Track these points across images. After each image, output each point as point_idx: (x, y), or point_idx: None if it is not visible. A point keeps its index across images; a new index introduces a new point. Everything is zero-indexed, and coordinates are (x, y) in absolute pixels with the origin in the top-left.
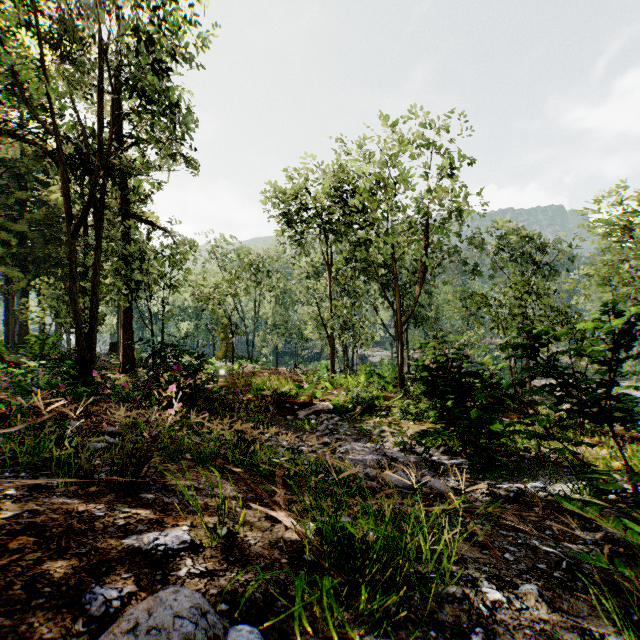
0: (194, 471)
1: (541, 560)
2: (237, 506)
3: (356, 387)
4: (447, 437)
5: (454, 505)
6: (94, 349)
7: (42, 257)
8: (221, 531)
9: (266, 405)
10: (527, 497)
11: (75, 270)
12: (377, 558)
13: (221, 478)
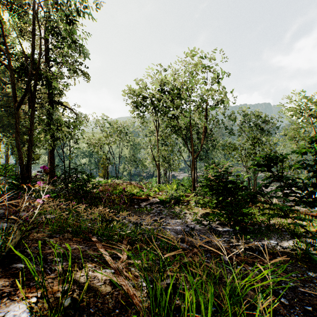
0: (70, 241)
1: (304, 301)
2: (90, 270)
3: (171, 190)
4: (219, 216)
5: (263, 275)
6: (30, 171)
7: (7, 124)
8: (63, 303)
9: (124, 200)
10: (269, 249)
11: (19, 127)
12: (197, 316)
13: (87, 245)
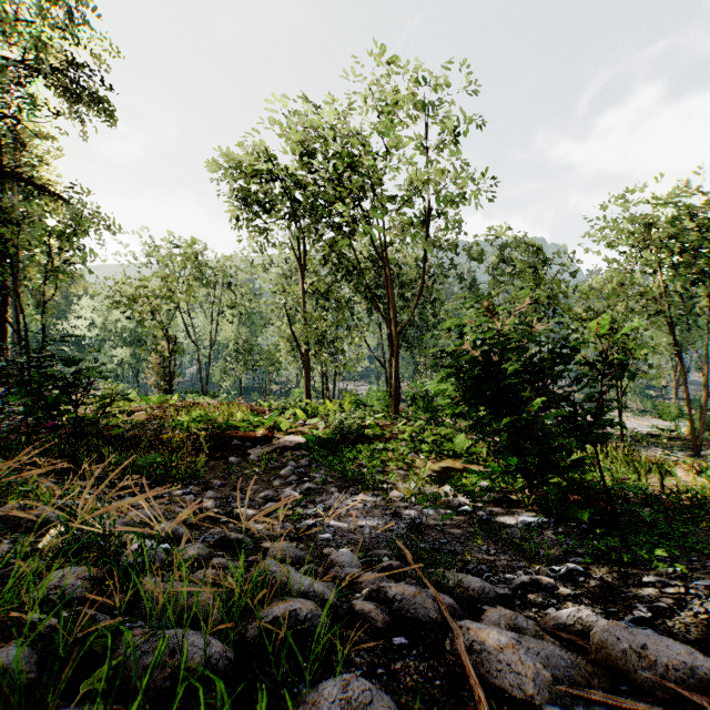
0: None
1: None
2: None
3: (339, 412)
4: None
5: None
6: None
7: None
8: None
9: (201, 443)
10: None
11: None
12: None
13: None
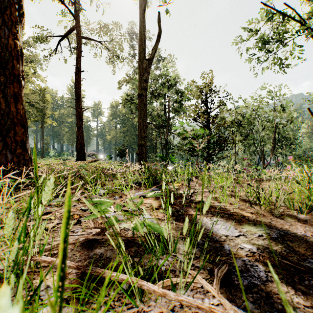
0: None
1: None
2: None
3: None
4: None
5: None
6: None
7: None
8: None
9: None
10: None
11: None
12: None
13: None
